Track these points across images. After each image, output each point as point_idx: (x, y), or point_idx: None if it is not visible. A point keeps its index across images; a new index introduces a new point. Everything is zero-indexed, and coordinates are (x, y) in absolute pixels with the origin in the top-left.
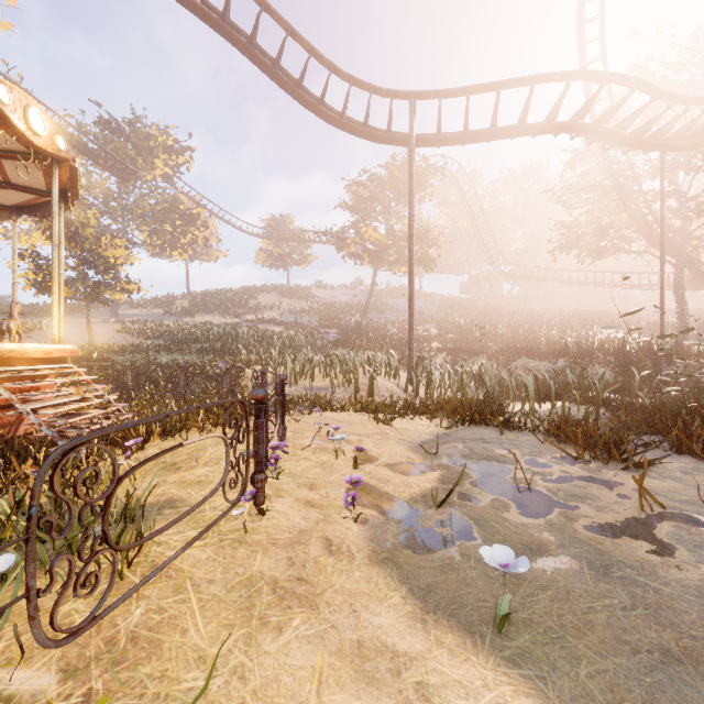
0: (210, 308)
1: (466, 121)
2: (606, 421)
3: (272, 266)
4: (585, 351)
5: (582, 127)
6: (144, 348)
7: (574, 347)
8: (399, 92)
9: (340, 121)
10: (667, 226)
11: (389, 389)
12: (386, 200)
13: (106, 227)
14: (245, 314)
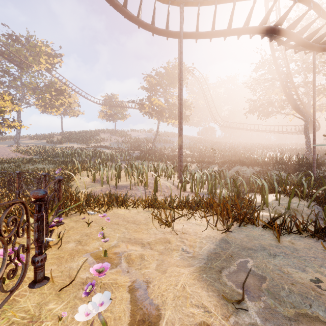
0: (73, 140)
1: (214, 22)
2: (318, 210)
3: (107, 120)
4: (269, 162)
5: (280, 30)
6: (20, 160)
7: (260, 160)
8: (174, 0)
9: (137, 19)
10: (302, 100)
11: (168, 187)
12: (164, 85)
13: (13, 95)
14: (92, 143)
